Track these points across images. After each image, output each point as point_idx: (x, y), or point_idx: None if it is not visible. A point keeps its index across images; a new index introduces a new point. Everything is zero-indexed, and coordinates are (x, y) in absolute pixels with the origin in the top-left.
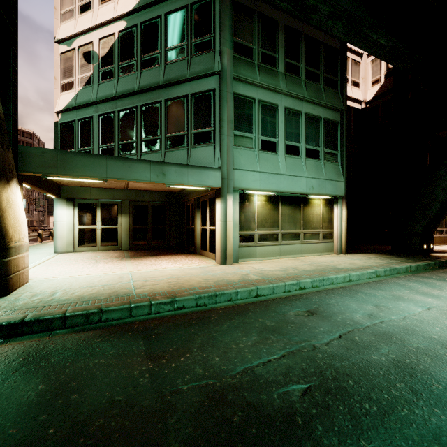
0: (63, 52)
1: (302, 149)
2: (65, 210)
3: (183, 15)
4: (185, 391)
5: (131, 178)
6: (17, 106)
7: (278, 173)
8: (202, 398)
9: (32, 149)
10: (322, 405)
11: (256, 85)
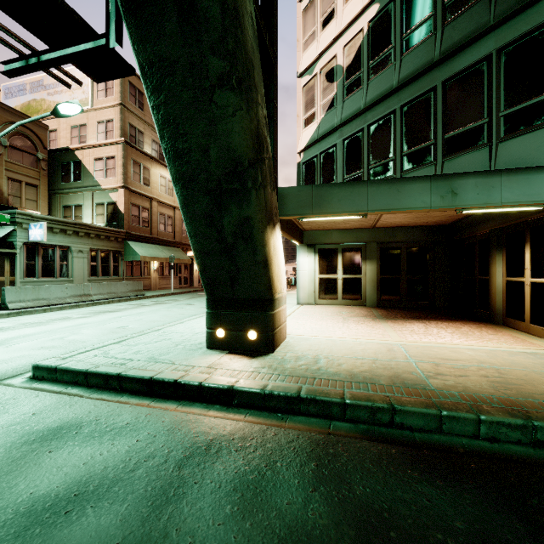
0: (305, 84)
1: None
2: (306, 258)
3: None
4: None
5: (401, 207)
6: (276, 146)
7: None
8: None
9: (289, 189)
10: None
11: None
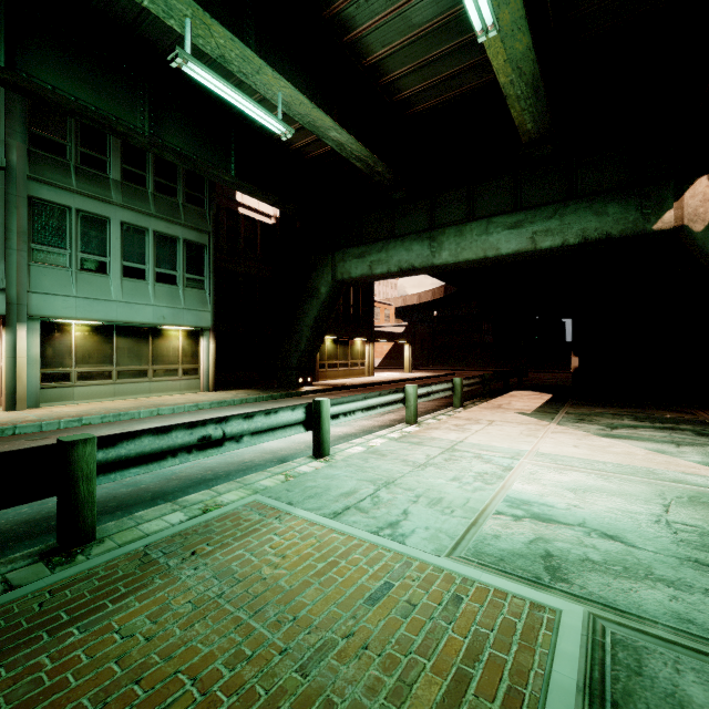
0: None
1: (149, 272)
2: None
3: None
4: None
5: None
6: None
7: (108, 299)
8: None
9: None
10: None
11: (73, 191)
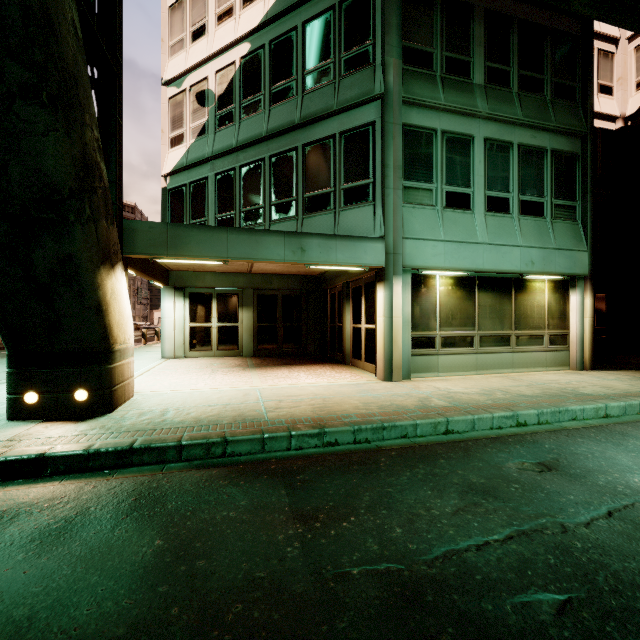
0: (171, 96)
1: (513, 201)
2: (174, 303)
3: (328, 20)
4: (356, 577)
5: (259, 257)
6: (121, 170)
7: (473, 242)
8: (385, 593)
9: (138, 223)
10: (600, 638)
11: (438, 109)
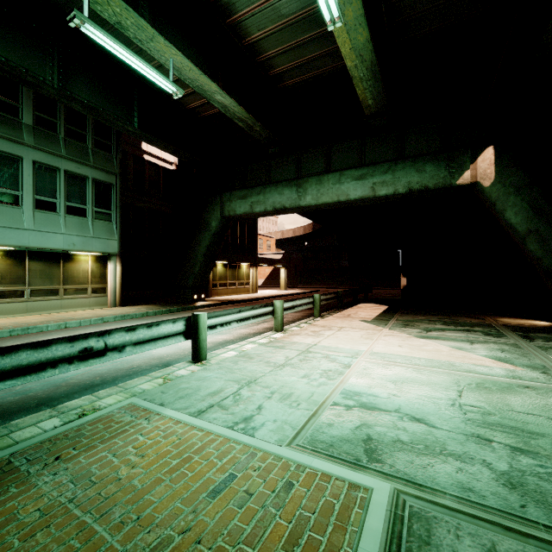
0: None
1: (60, 205)
2: None
3: None
4: None
5: None
6: None
7: (20, 228)
8: None
9: None
10: None
11: None
